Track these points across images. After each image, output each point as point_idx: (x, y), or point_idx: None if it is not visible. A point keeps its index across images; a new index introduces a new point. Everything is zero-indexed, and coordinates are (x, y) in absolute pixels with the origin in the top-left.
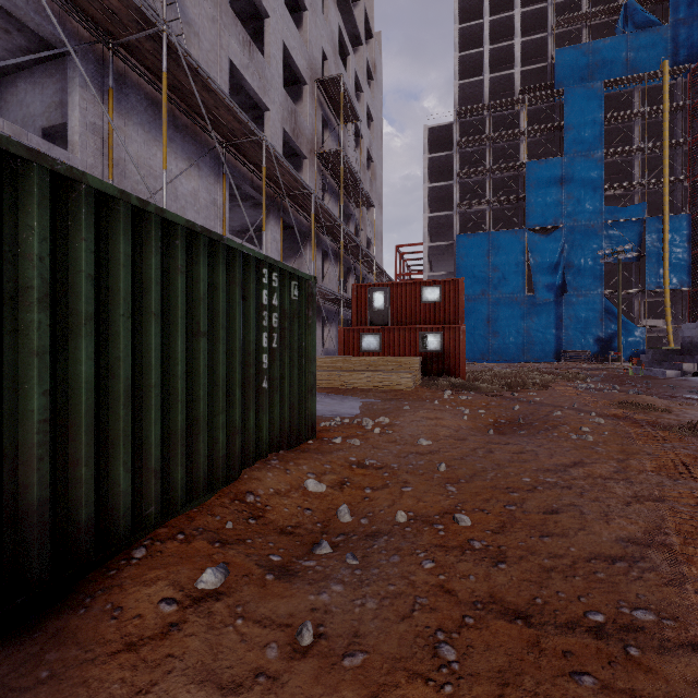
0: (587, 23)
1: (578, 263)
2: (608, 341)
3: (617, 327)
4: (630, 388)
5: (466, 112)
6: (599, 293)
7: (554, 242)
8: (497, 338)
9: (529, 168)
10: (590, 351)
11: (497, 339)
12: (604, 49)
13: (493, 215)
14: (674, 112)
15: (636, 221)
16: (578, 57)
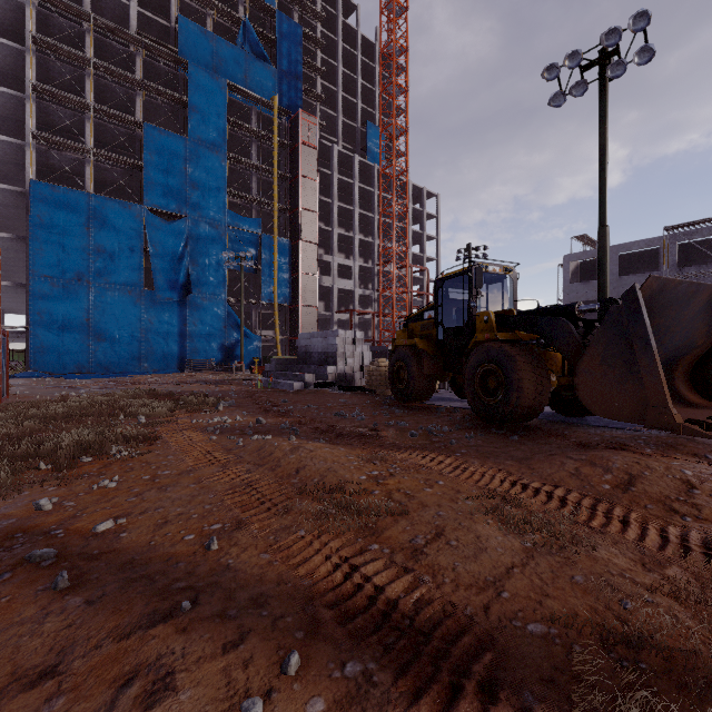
0: (212, 13)
1: (203, 263)
2: (231, 350)
3: (240, 335)
4: (278, 419)
5: (50, 1)
6: (223, 299)
7: (178, 233)
8: (103, 343)
9: (148, 132)
10: (215, 360)
11: (103, 344)
12: (228, 52)
13: (98, 175)
14: (281, 148)
15: (254, 235)
16: (203, 41)
